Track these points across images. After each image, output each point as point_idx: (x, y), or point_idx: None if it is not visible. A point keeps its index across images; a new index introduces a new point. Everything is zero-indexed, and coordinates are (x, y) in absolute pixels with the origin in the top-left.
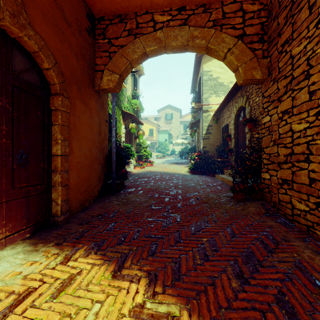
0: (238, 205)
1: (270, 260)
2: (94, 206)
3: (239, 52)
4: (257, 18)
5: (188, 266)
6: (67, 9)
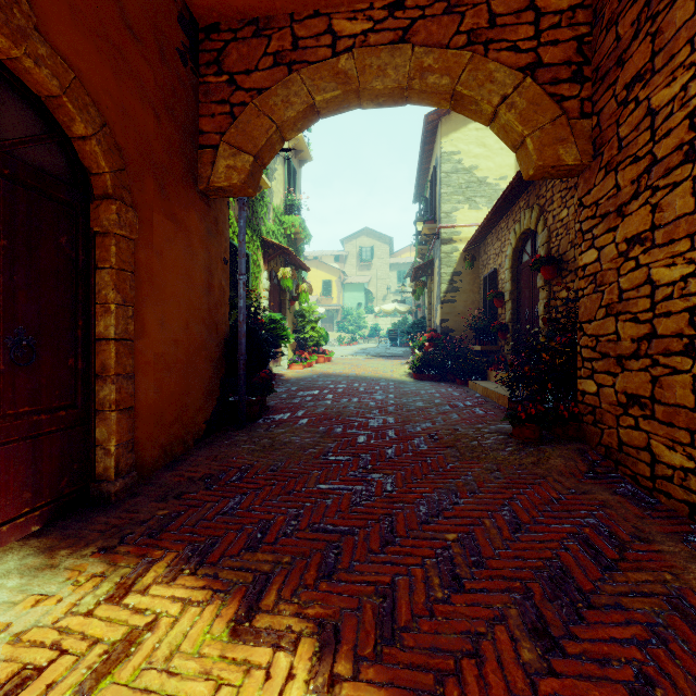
0: (525, 453)
1: (609, 589)
2: (195, 455)
3: (528, 103)
4: (569, 27)
5: (415, 606)
6: (131, 1)
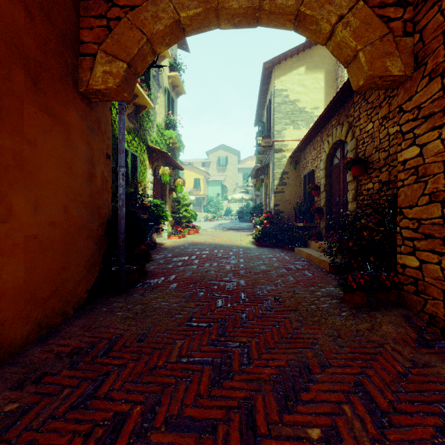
0: (359, 319)
1: None
2: (72, 325)
3: (360, 22)
4: None
5: None
6: None
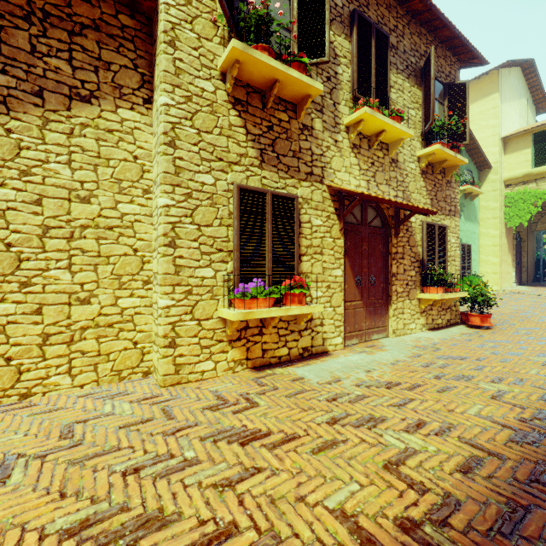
0: None
1: None
2: (533, 283)
3: None
4: None
5: None
6: None
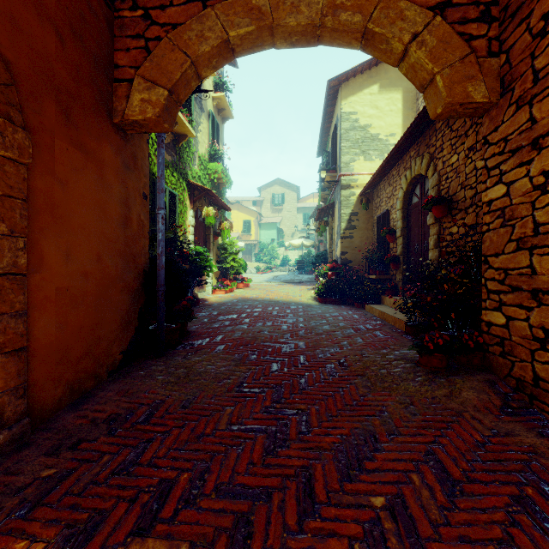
0: (436, 385)
1: None
2: (106, 389)
3: (437, 41)
4: None
5: None
6: None
